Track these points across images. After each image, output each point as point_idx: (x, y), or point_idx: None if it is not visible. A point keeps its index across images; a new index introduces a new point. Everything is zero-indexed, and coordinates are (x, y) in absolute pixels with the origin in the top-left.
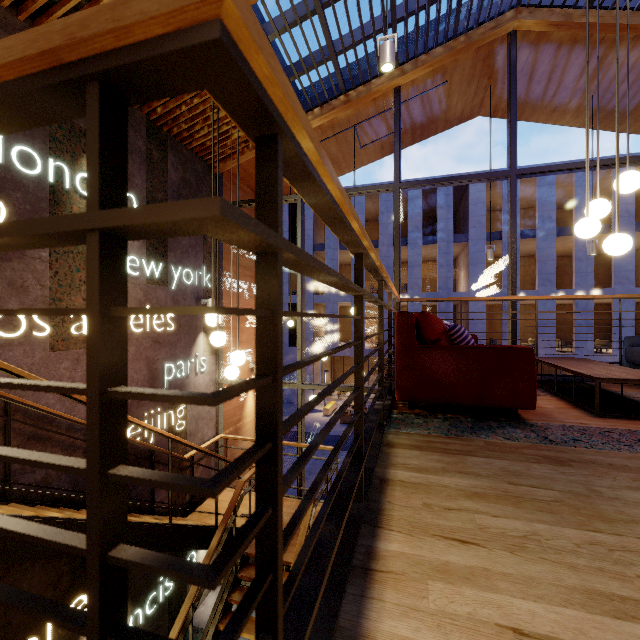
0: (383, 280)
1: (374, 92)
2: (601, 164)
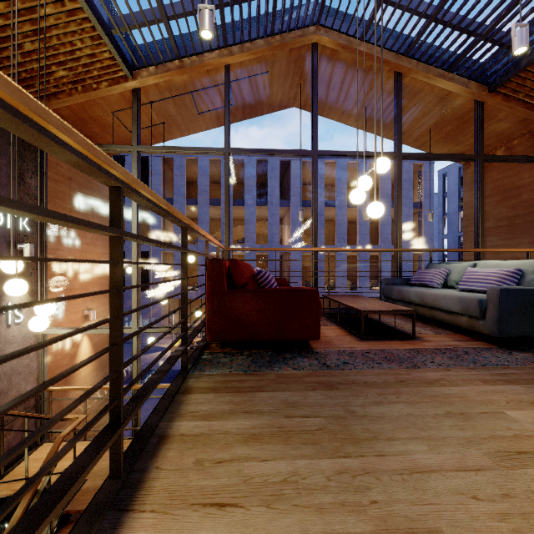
0: (187, 227)
1: (206, 64)
2: (370, 155)
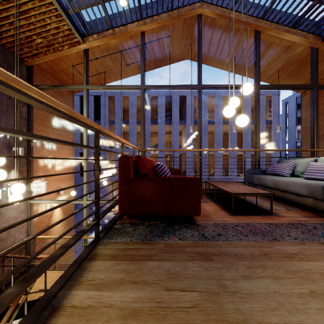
0: (98, 131)
1: (129, 31)
2: (237, 87)
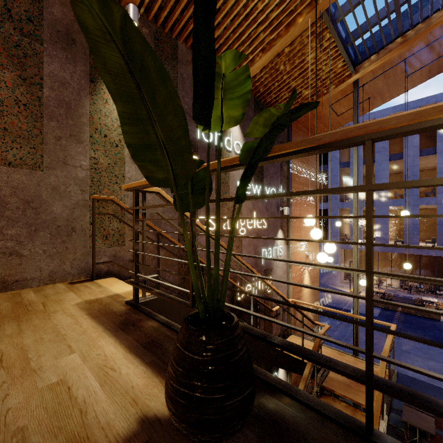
0: None
1: (434, 25)
2: None
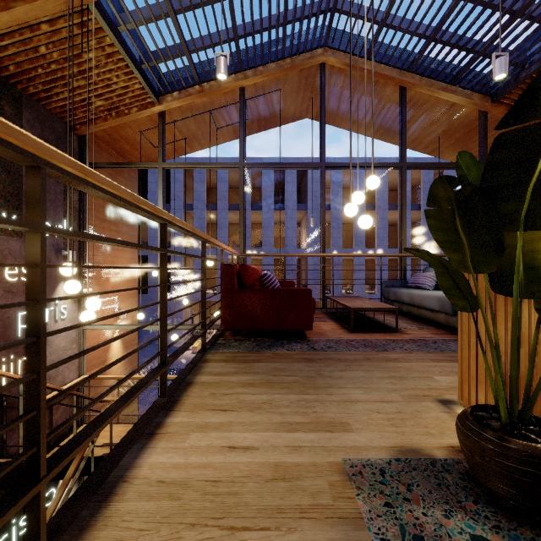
0: (206, 241)
1: (223, 88)
2: (375, 165)
